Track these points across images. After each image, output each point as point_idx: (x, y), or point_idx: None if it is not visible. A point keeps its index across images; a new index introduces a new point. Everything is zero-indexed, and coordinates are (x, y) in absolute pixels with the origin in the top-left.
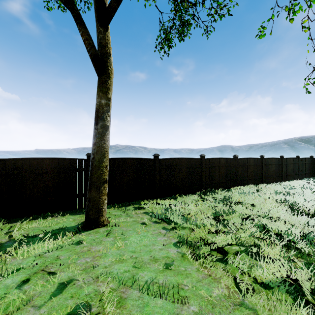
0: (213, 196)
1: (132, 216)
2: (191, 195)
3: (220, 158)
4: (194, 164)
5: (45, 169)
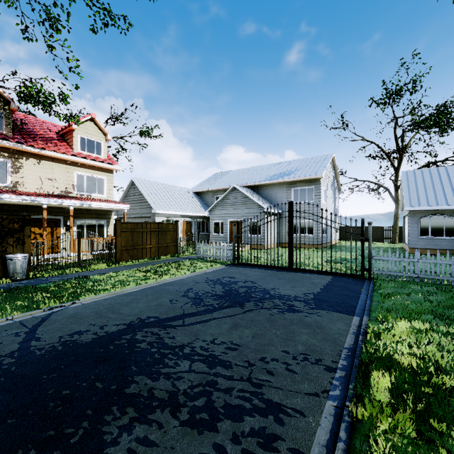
0: None
1: None
2: None
3: None
4: None
5: (378, 229)
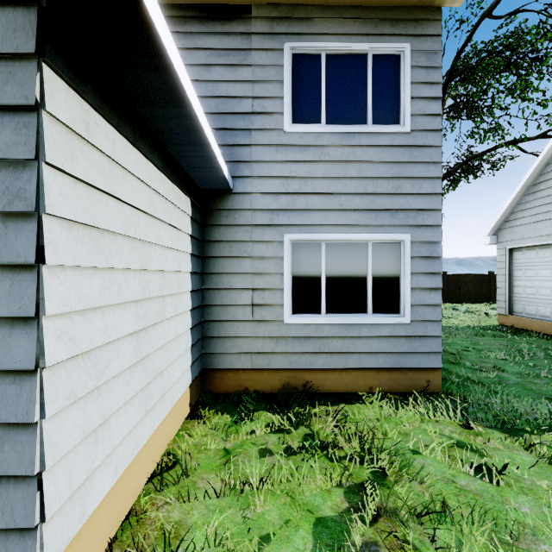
0: None
1: None
2: (477, 303)
3: None
4: (481, 279)
5: None
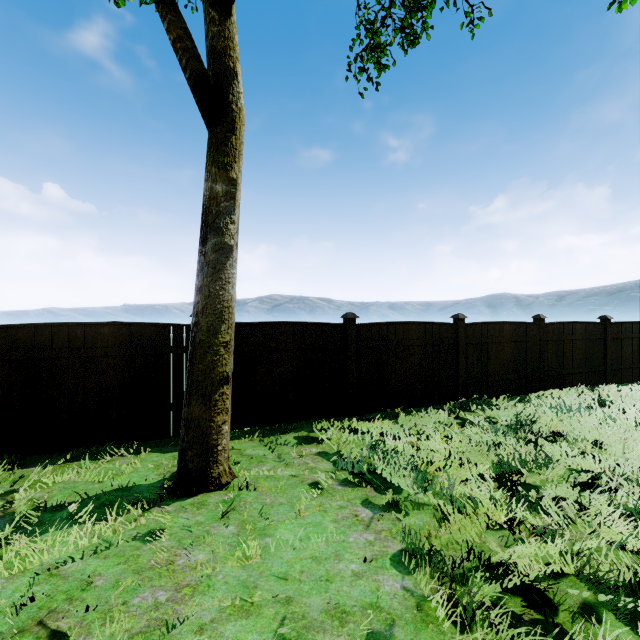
0: (486, 413)
1: (290, 462)
2: (432, 410)
3: (501, 322)
4: (438, 337)
5: (100, 348)
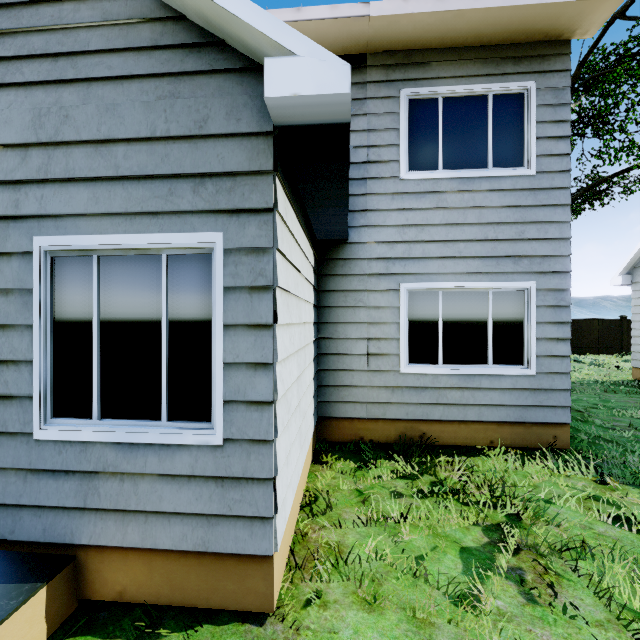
0: None
1: None
2: (604, 355)
3: None
4: (610, 326)
5: None
